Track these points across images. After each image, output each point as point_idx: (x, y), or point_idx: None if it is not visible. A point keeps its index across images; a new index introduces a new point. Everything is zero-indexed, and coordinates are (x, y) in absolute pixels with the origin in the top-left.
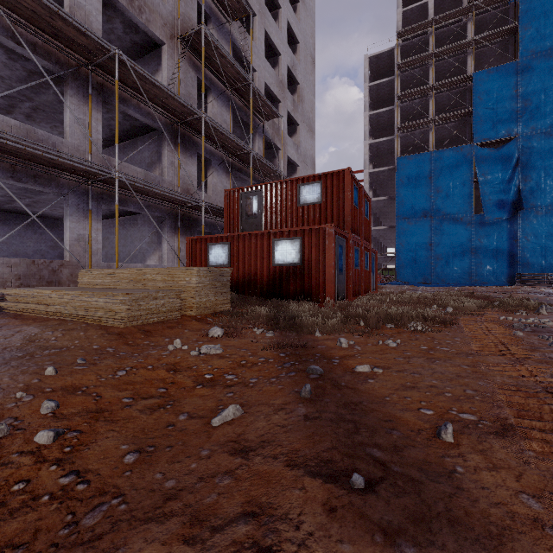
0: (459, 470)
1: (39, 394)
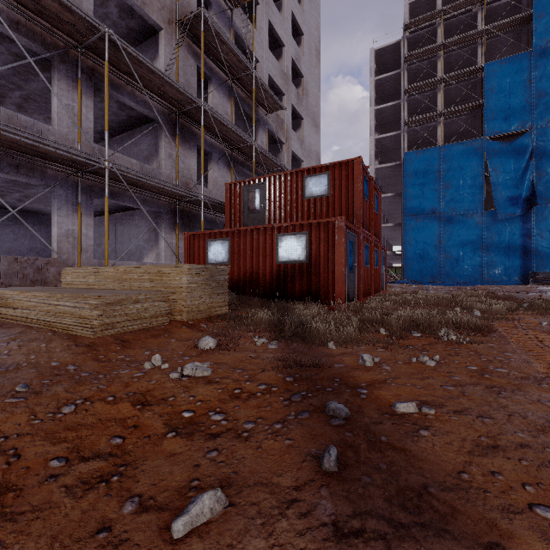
0: None
1: None
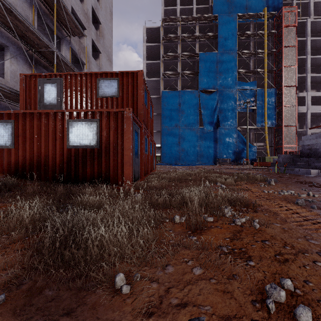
0: None
1: None
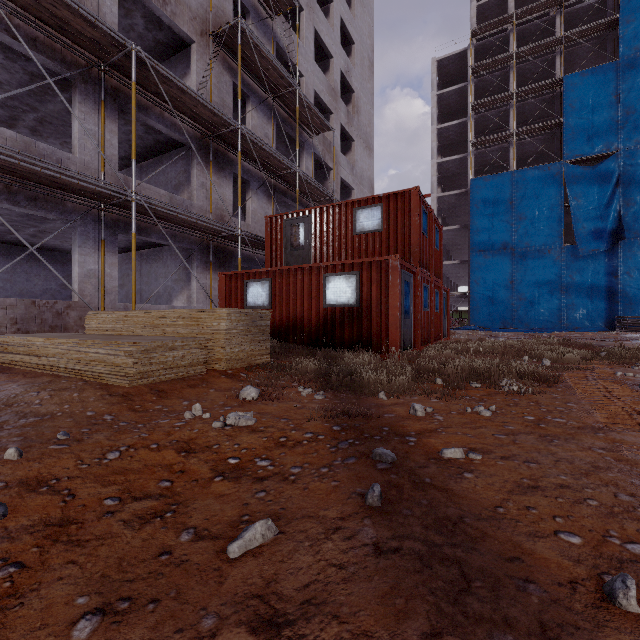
0: None
1: None
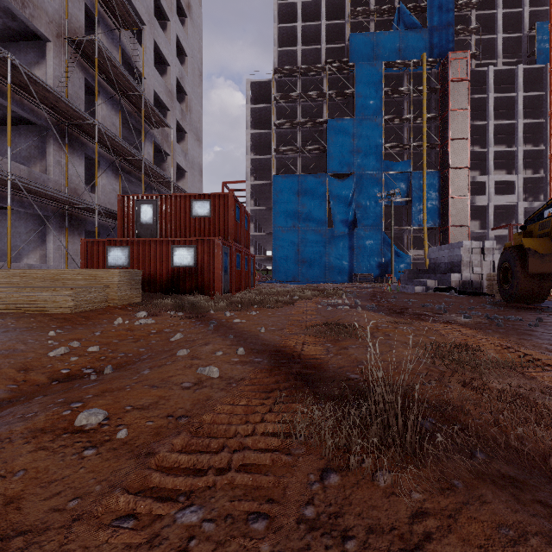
0: (262, 335)
1: (60, 342)
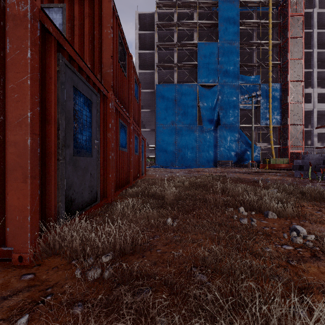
0: None
1: None
